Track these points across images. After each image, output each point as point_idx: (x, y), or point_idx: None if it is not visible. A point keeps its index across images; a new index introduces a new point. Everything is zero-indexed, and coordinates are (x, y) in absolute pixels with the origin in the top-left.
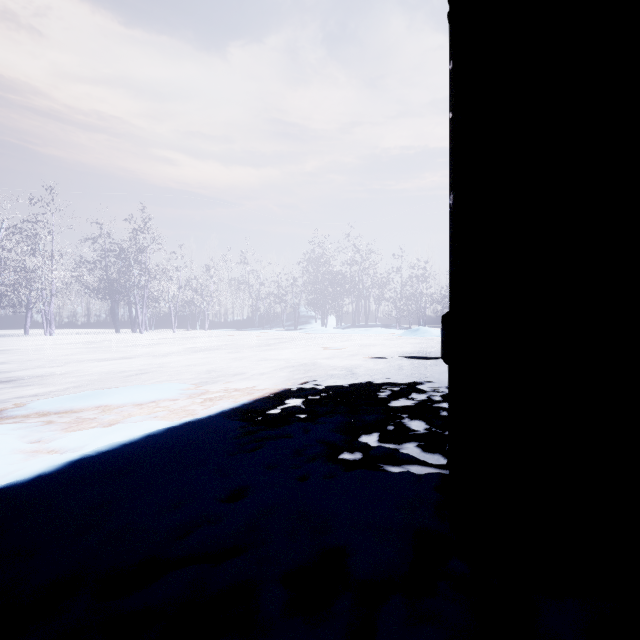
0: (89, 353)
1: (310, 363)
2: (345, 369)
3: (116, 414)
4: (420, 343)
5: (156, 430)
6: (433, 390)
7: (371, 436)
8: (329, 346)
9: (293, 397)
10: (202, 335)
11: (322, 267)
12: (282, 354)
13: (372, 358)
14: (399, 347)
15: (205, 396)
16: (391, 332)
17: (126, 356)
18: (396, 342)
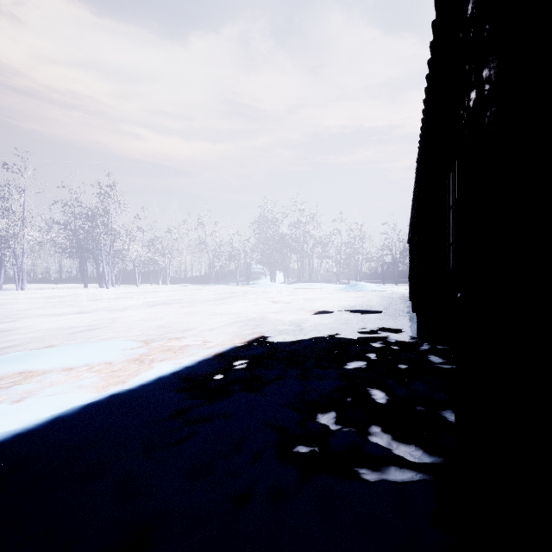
0: (49, 307)
1: (259, 317)
2: (293, 324)
3: (35, 383)
4: (360, 297)
5: (67, 411)
6: (384, 348)
7: (328, 413)
8: (277, 300)
9: (240, 358)
10: (163, 289)
11: (271, 229)
12: (233, 308)
13: (318, 312)
14: (341, 301)
15: (146, 357)
16: (332, 287)
17: (83, 310)
18: (338, 296)
